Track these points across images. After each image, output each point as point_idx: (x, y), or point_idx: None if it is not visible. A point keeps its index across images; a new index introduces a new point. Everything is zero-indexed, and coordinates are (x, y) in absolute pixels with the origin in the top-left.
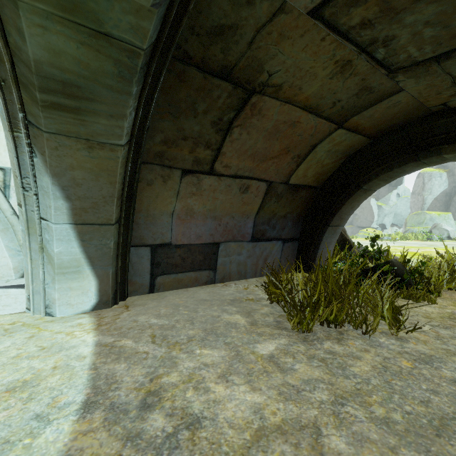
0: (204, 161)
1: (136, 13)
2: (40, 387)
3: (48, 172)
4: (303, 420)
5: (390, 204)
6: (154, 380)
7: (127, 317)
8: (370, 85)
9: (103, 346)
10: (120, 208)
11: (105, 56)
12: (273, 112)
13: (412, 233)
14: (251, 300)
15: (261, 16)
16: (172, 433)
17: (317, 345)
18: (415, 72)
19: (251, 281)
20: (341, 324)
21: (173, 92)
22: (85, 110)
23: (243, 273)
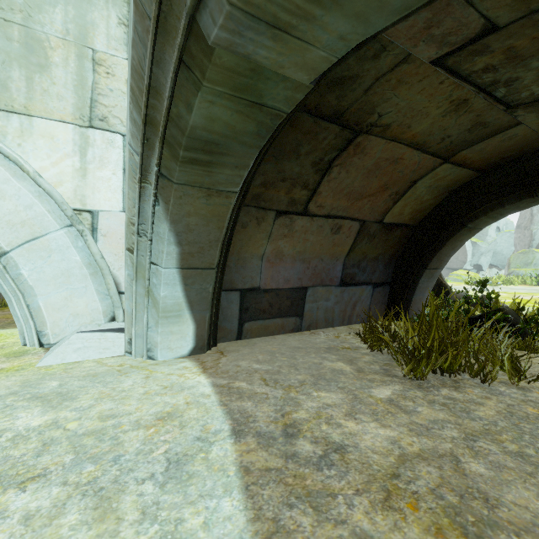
0: (299, 201)
1: (295, 89)
2: (185, 418)
3: (168, 219)
4: (440, 451)
5: (487, 241)
6: (286, 415)
7: (227, 362)
8: (485, 120)
9: (221, 387)
10: (220, 252)
11: (252, 120)
12: (377, 150)
13: (517, 276)
14: (348, 348)
15: (383, 67)
16: (323, 455)
17: (434, 391)
18: (536, 107)
19: (340, 329)
20: (456, 372)
21: (281, 137)
22: (215, 163)
23: (330, 320)
